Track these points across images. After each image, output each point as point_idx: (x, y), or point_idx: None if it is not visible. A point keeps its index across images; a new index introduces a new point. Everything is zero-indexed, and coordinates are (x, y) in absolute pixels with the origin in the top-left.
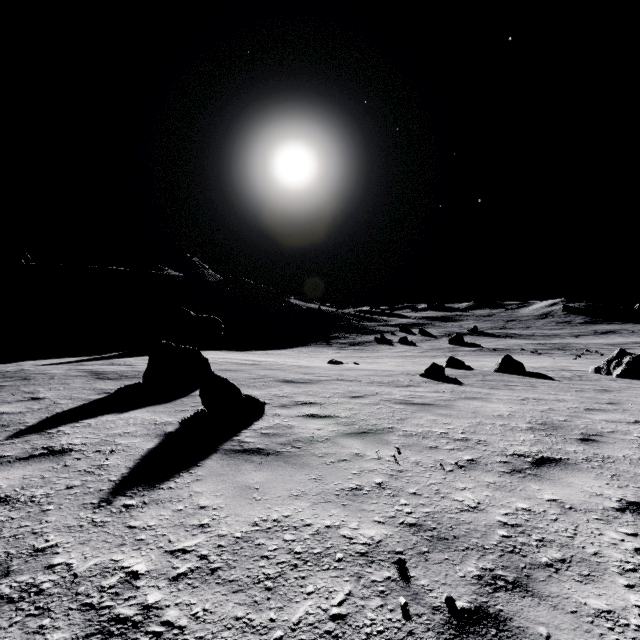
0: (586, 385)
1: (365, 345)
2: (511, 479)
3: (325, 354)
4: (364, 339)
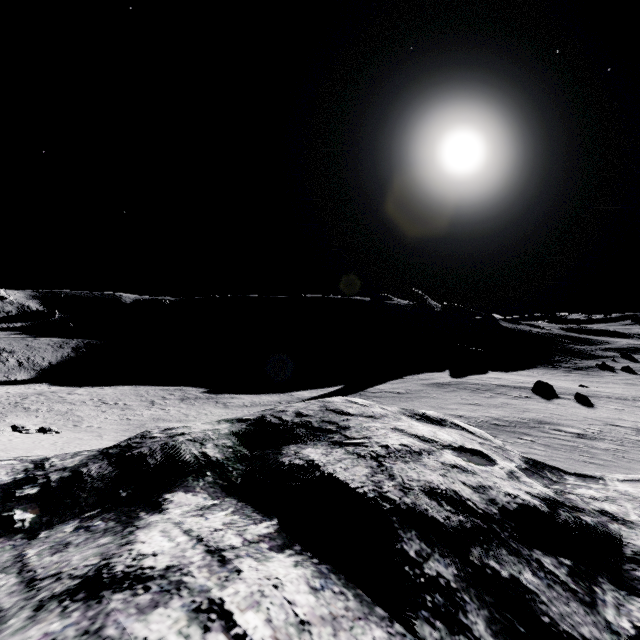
0: None
1: (588, 370)
2: None
3: (560, 377)
4: (585, 364)
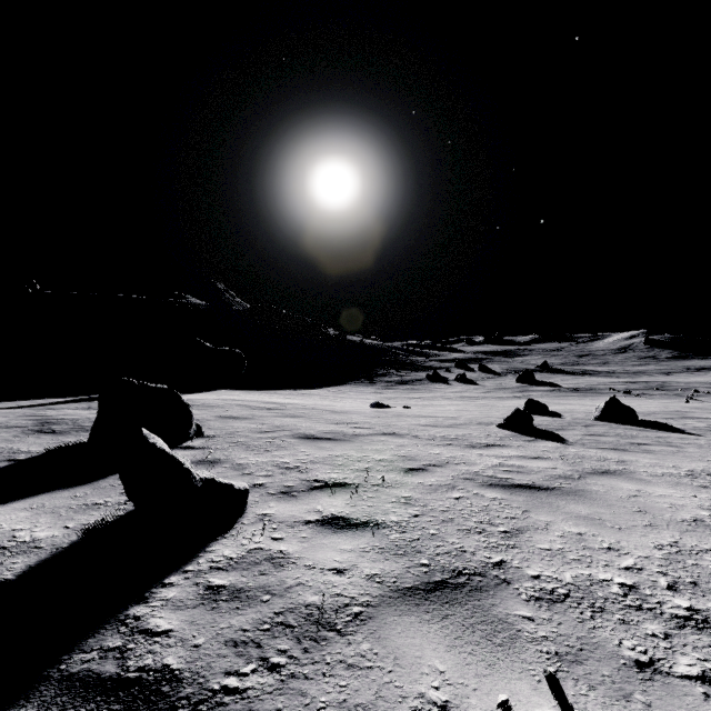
0: None
1: (415, 383)
2: None
3: (367, 394)
4: (414, 376)
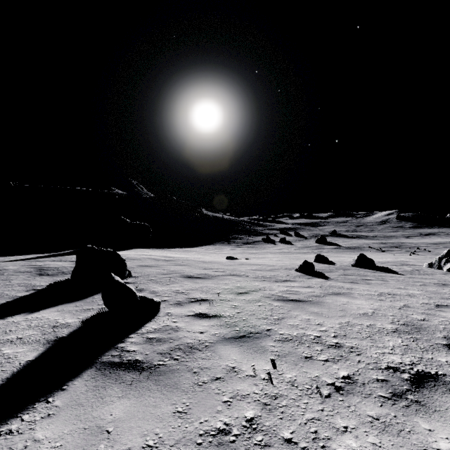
0: (426, 279)
1: (255, 244)
2: (395, 410)
3: (225, 251)
4: (254, 239)
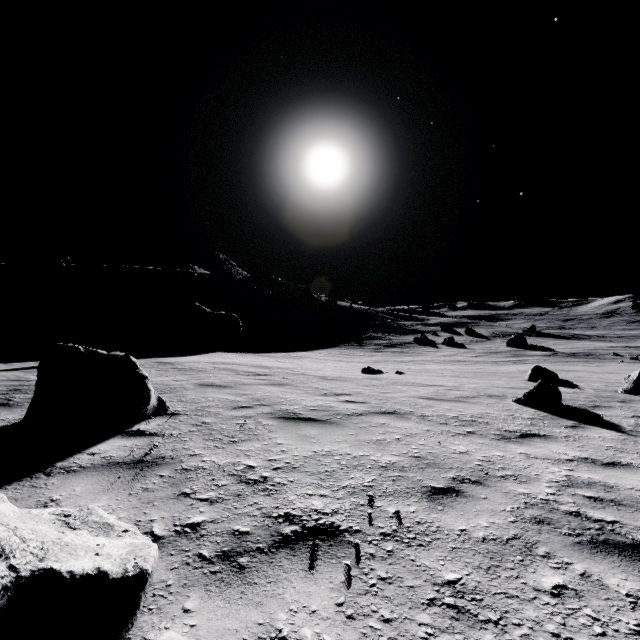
0: None
1: (404, 347)
2: None
3: (357, 357)
4: (402, 340)
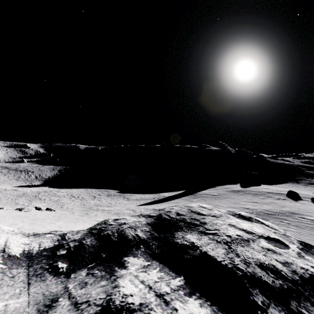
0: None
1: None
2: None
3: (301, 188)
4: None
